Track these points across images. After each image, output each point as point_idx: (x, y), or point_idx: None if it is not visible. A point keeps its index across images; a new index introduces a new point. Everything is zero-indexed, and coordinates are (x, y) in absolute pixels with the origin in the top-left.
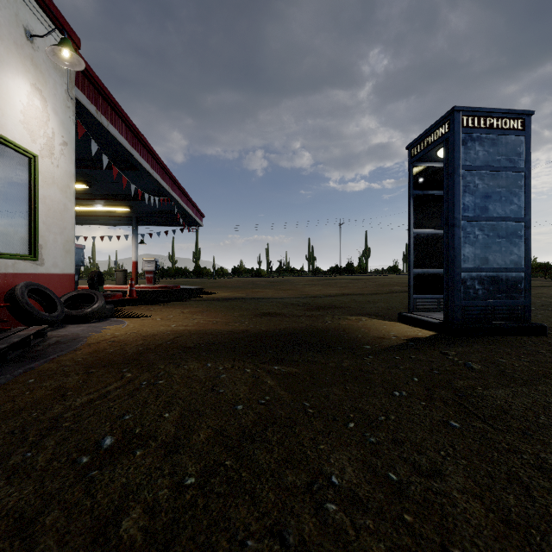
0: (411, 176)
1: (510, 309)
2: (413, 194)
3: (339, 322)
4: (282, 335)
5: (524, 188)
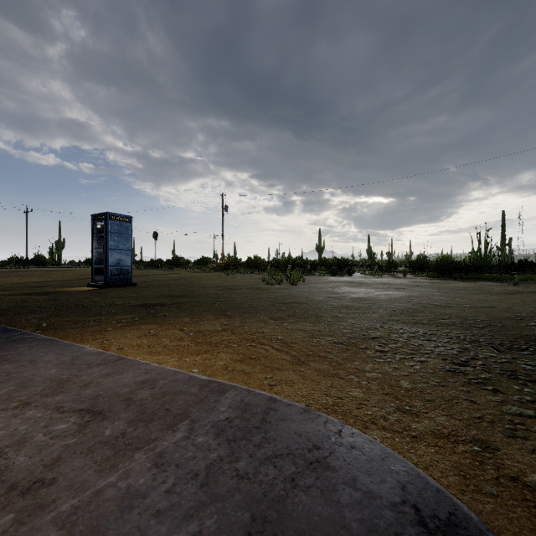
0: (93, 227)
1: (126, 278)
2: (94, 235)
3: (57, 289)
4: (31, 293)
5: (131, 240)
